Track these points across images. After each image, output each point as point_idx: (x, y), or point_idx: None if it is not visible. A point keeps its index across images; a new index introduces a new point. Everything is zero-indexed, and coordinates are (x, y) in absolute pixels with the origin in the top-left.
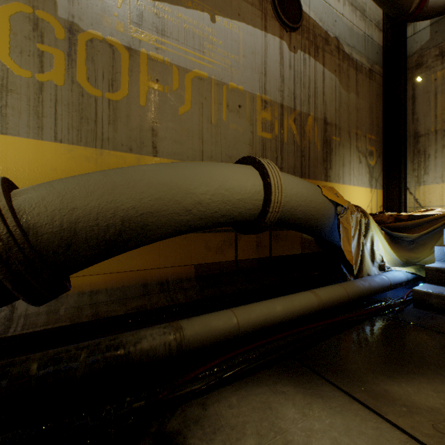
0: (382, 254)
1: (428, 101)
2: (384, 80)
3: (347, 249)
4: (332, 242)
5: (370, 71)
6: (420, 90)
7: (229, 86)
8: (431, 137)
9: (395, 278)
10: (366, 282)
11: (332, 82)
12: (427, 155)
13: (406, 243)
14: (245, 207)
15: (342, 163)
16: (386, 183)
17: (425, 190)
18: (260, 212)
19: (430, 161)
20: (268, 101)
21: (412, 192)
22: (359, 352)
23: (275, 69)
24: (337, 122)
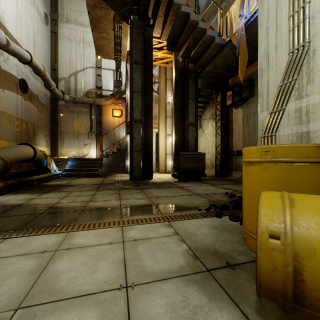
0: (55, 168)
1: (64, 123)
2: (51, 109)
3: (49, 166)
4: (42, 165)
5: (47, 106)
6: (62, 118)
7: (8, 113)
8: (65, 134)
9: (59, 172)
10: (54, 173)
11: (36, 110)
12: (64, 139)
13: (60, 165)
14: (31, 156)
15: (39, 139)
16: (52, 146)
17: (63, 150)
18: (33, 157)
19: (65, 141)
20: (18, 118)
21: (60, 150)
22: (57, 180)
23: (20, 107)
24: (37, 125)
